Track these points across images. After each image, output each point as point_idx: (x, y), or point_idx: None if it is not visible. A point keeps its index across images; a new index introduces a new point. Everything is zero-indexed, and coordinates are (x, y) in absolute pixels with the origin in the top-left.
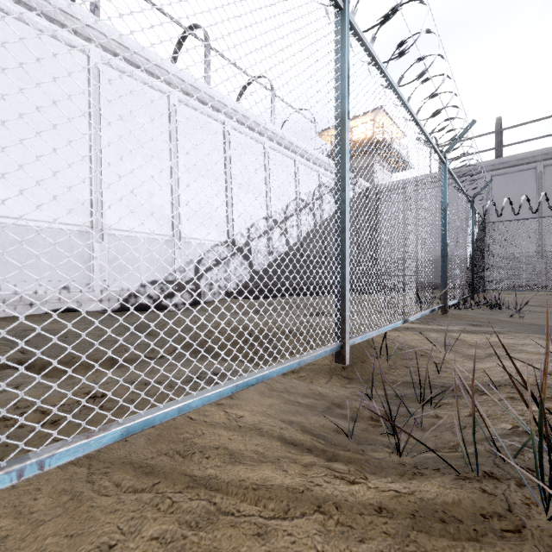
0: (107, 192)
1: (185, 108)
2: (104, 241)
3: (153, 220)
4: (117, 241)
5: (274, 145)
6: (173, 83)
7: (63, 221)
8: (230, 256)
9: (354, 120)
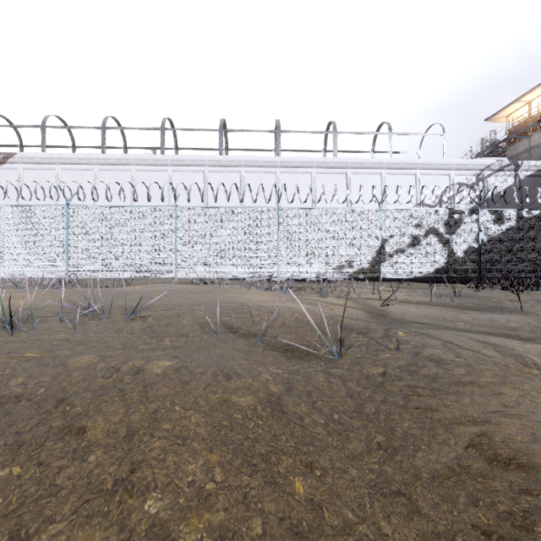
0: None
1: (321, 175)
2: None
3: None
4: None
5: (391, 171)
6: (313, 166)
7: None
8: None
9: (527, 95)
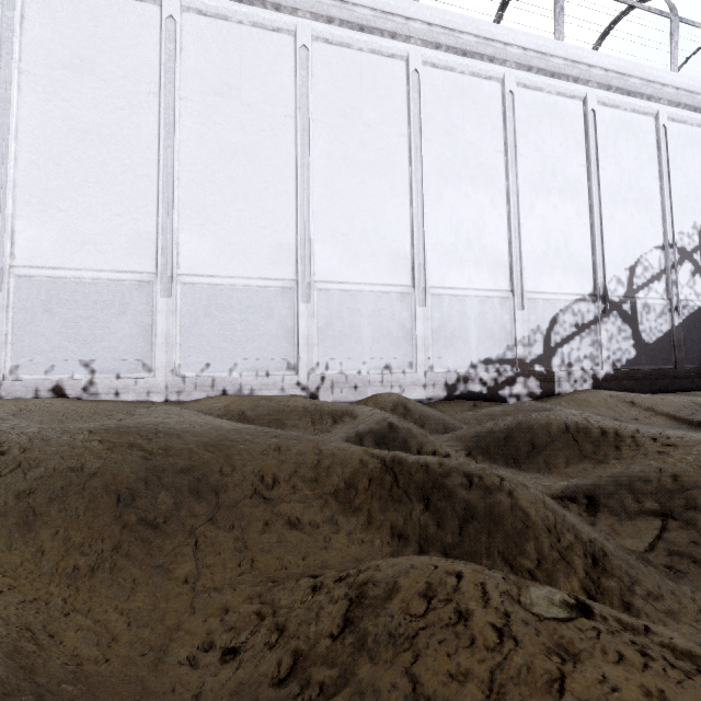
0: (428, 238)
1: (524, 92)
2: (427, 304)
3: (483, 269)
4: (441, 303)
5: (676, 111)
6: (510, 58)
7: (383, 281)
8: (600, 318)
9: None
